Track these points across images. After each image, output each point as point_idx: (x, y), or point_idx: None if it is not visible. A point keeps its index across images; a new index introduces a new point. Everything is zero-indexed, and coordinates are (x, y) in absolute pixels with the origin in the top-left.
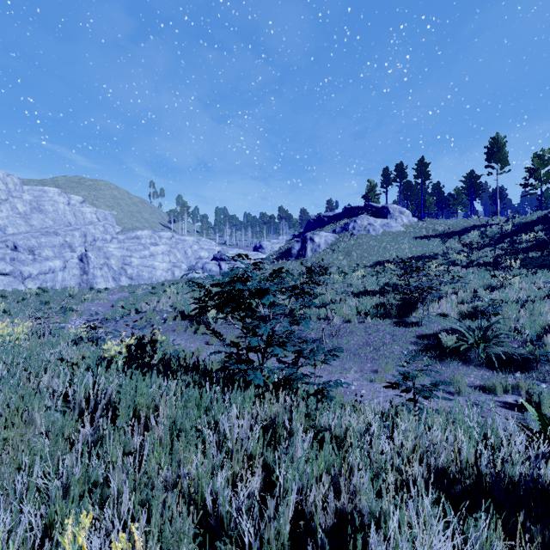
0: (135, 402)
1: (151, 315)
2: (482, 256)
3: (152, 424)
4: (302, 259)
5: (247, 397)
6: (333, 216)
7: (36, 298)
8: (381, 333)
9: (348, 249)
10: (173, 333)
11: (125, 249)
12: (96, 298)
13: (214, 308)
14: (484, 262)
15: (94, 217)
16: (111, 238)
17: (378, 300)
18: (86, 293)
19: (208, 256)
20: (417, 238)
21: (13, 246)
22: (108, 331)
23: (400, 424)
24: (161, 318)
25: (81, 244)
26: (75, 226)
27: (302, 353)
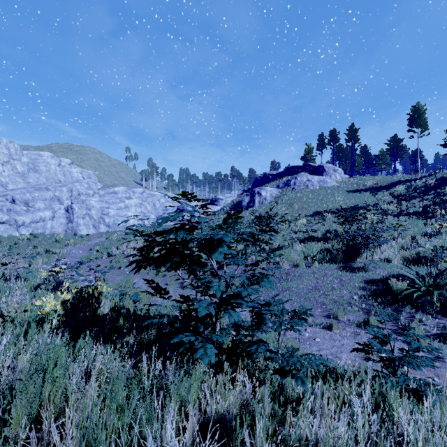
0: (43, 391)
1: (120, 258)
2: (410, 206)
3: (52, 436)
4: (251, 209)
5: (194, 379)
6: (277, 174)
7: (27, 243)
8: (329, 277)
9: (290, 201)
10: (137, 274)
11: (104, 202)
12: (78, 243)
13: (152, 262)
14: (413, 212)
15: (80, 176)
16: (93, 193)
17: (323, 246)
18: (70, 238)
19: (173, 208)
20: (349, 192)
21: (11, 199)
22: (82, 272)
23: (407, 430)
24: (128, 261)
25: (68, 198)
26: (64, 183)
27: (263, 319)
